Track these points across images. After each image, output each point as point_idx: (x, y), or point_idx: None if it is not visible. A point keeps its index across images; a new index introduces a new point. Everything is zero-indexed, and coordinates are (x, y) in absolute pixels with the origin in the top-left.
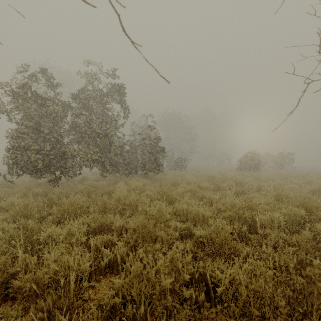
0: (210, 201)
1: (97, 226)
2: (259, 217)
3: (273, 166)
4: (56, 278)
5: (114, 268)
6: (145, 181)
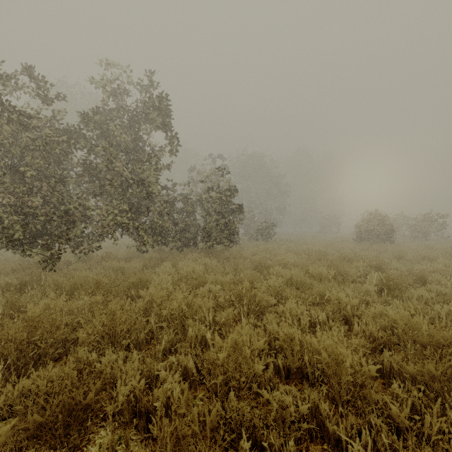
0: (339, 308)
1: (53, 418)
2: None
3: (410, 234)
4: None
5: None
6: (209, 262)
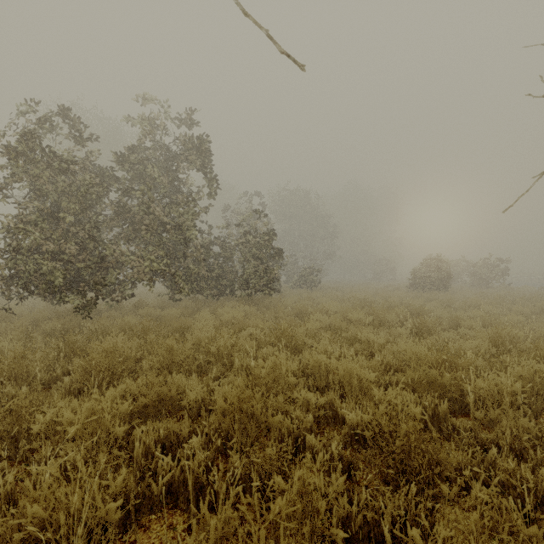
0: (369, 347)
1: (151, 402)
2: (472, 383)
3: (470, 281)
4: (41, 538)
5: (181, 497)
6: (248, 309)
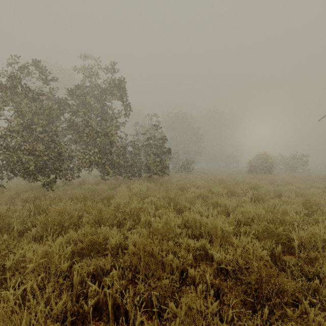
0: (225, 209)
1: (86, 246)
2: (297, 234)
3: (284, 168)
4: None
5: (104, 312)
6: (149, 185)
